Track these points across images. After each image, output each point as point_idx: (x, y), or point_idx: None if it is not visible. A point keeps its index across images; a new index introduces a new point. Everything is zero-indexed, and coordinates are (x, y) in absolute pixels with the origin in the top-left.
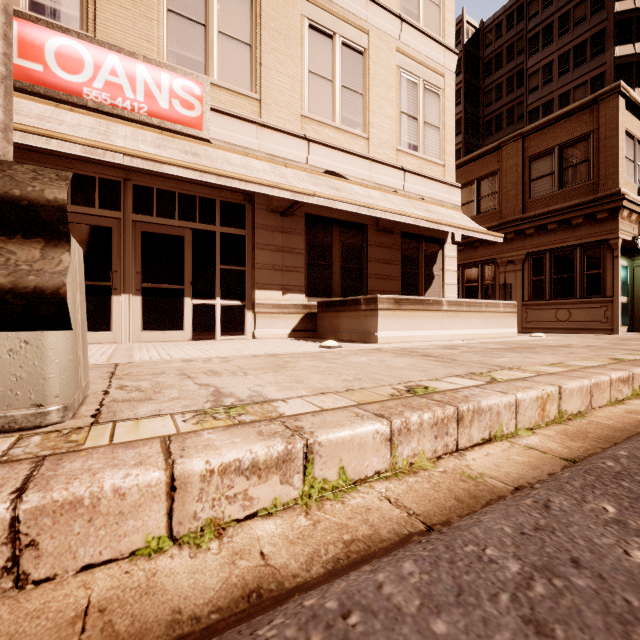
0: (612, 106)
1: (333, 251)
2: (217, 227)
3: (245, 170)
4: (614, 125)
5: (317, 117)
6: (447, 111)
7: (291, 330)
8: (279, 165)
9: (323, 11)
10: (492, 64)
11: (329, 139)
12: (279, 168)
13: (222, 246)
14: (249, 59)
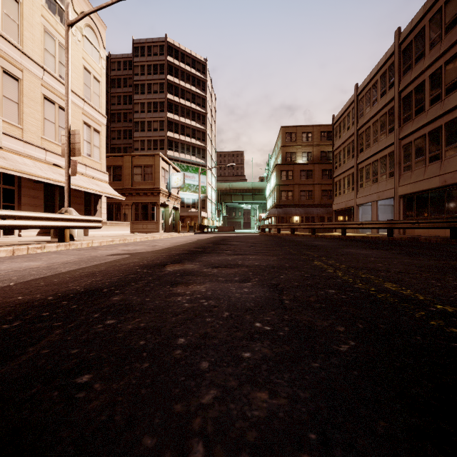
0: (158, 159)
1: (55, 198)
2: (1, 185)
3: (27, 167)
4: (159, 166)
5: (48, 139)
6: (103, 141)
7: (37, 233)
8: (34, 161)
9: (51, 92)
10: (116, 82)
11: (54, 149)
12: (36, 163)
13: (4, 194)
14: (18, 110)
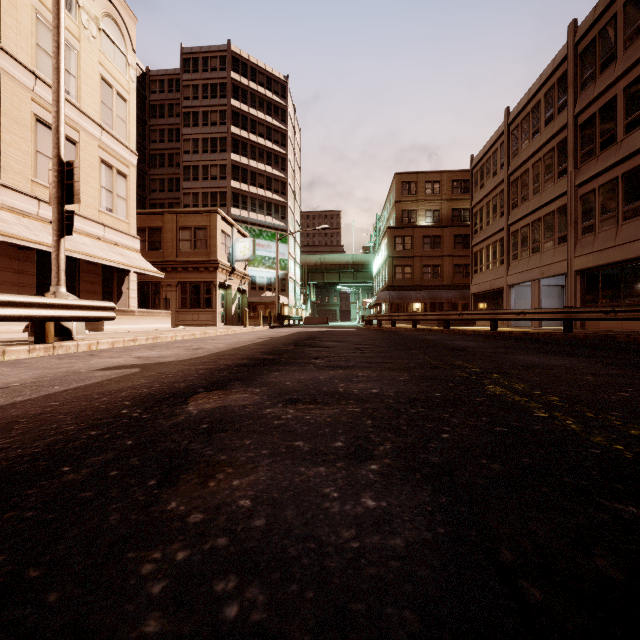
0: (215, 218)
1: None
2: None
3: (6, 224)
4: (216, 227)
5: (43, 183)
6: (131, 189)
7: (25, 327)
8: (19, 215)
9: (48, 112)
10: (157, 110)
11: None
12: (21, 219)
13: None
14: None
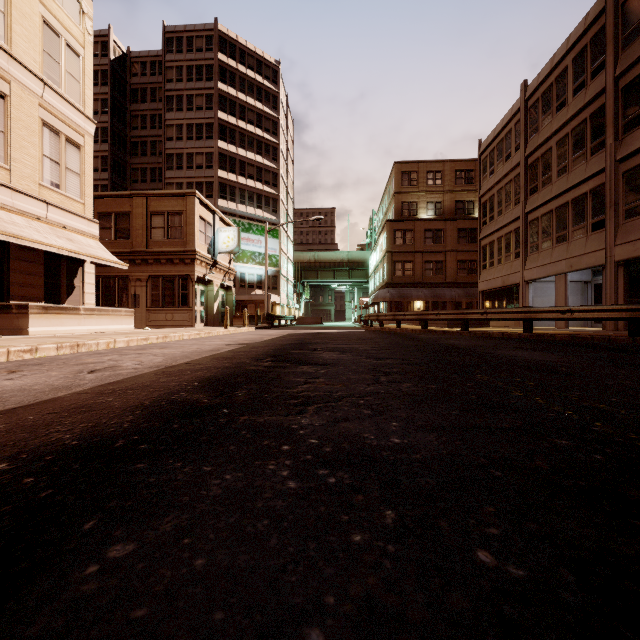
0: (192, 202)
1: None
2: None
3: None
4: (193, 213)
5: None
6: (87, 163)
7: None
8: None
9: None
10: (138, 94)
11: None
12: None
13: None
14: None
